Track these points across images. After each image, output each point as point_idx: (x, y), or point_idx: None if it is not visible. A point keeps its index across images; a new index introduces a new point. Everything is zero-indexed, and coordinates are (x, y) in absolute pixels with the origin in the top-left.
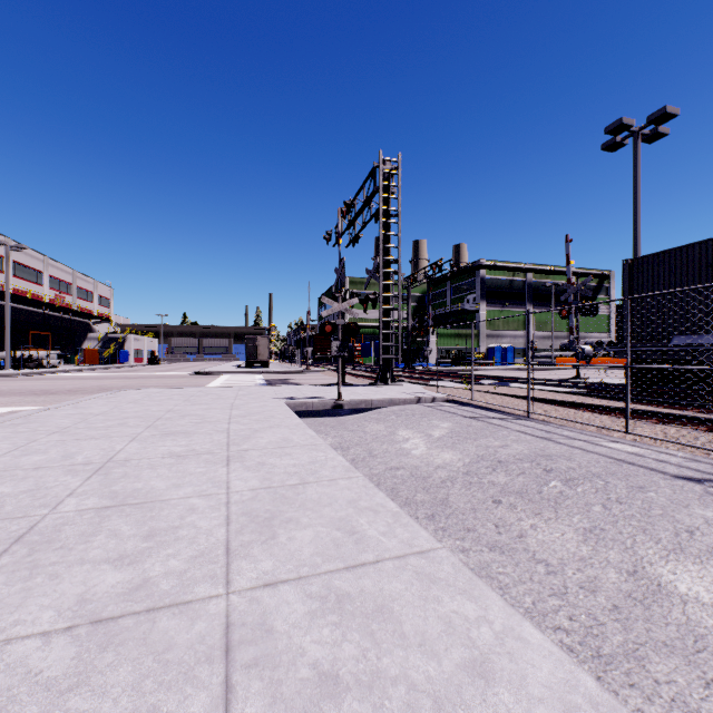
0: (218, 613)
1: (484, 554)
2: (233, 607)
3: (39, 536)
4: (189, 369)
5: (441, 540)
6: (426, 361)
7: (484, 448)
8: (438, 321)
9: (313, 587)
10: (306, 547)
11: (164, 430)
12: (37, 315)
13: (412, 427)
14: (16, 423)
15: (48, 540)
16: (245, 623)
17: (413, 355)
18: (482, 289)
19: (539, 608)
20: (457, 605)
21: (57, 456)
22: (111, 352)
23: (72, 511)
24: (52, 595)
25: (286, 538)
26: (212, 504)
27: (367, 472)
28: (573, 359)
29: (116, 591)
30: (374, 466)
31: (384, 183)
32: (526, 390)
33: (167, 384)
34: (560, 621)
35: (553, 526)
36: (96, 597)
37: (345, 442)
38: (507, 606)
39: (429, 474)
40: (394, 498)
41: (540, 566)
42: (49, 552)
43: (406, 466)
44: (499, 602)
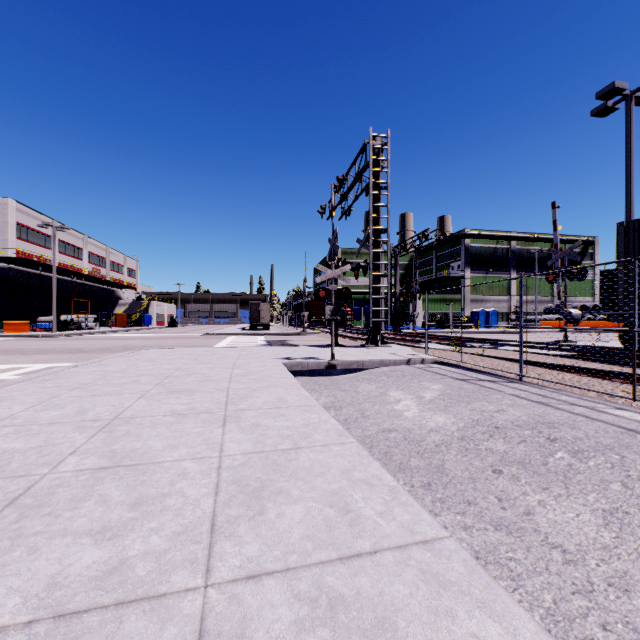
0: (193, 614)
1: (488, 533)
2: (210, 607)
3: (32, 499)
4: (202, 331)
5: (440, 514)
6: (412, 324)
7: (478, 412)
8: (424, 287)
9: (302, 584)
10: (296, 527)
11: (170, 388)
12: (78, 285)
13: (403, 388)
14: (46, 379)
15: (39, 504)
16: (221, 632)
17: (401, 319)
18: (467, 256)
19: (563, 610)
20: (476, 625)
21: (72, 411)
22: (138, 316)
23: (70, 472)
24: (25, 575)
25: (275, 514)
26: (203, 468)
27: (359, 434)
28: (557, 322)
29: (89, 573)
30: (367, 427)
31: (375, 157)
32: (515, 353)
33: (181, 344)
34: (592, 630)
35: (564, 504)
36: (67, 581)
37: (338, 402)
38: (542, 632)
39: (422, 437)
40: (388, 463)
41: (556, 553)
42: (36, 518)
43: (398, 428)
44: (530, 624)
